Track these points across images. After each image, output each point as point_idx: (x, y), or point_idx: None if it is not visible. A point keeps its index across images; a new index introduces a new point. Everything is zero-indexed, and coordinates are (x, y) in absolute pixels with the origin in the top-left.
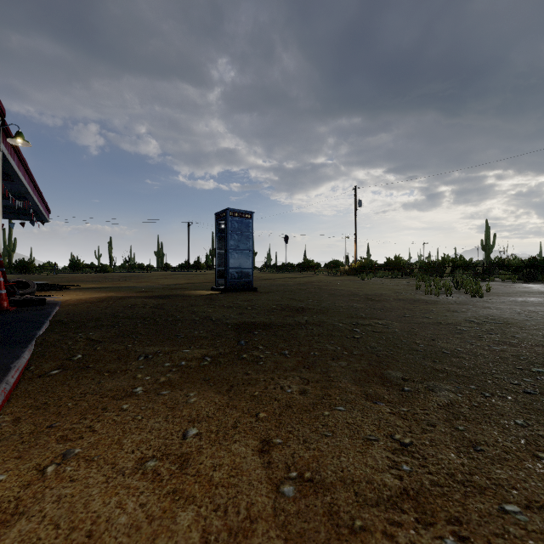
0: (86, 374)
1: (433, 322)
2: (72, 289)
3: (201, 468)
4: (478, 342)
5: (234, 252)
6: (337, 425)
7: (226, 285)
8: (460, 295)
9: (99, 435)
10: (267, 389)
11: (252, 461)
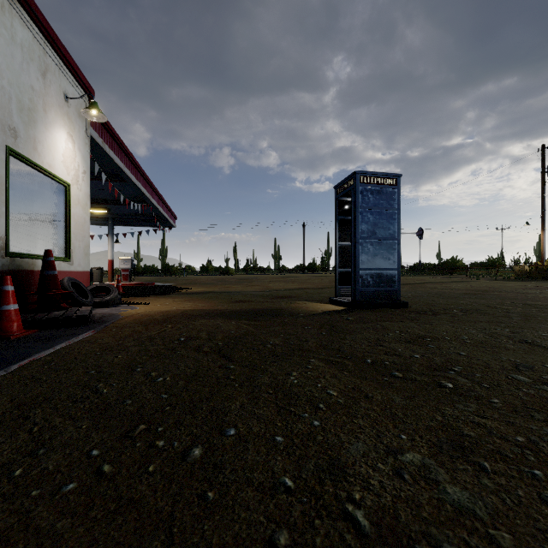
0: None
1: None
2: (174, 294)
3: None
4: None
5: (367, 243)
6: None
7: (354, 296)
8: None
9: None
10: None
11: None
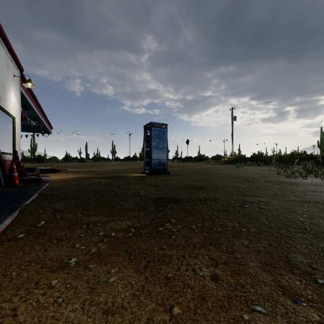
0: (40, 240)
1: (303, 200)
2: (61, 172)
3: None
4: None
5: (155, 150)
6: None
7: (150, 170)
8: (312, 178)
9: None
10: (179, 271)
11: None
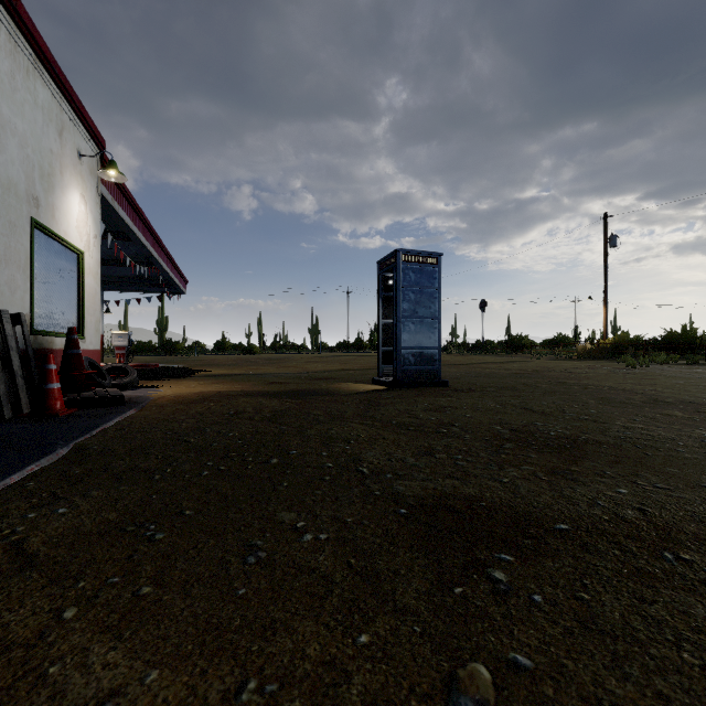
0: None
1: None
2: (194, 376)
3: None
4: None
5: (408, 322)
6: None
7: (395, 376)
8: None
9: None
10: None
11: None
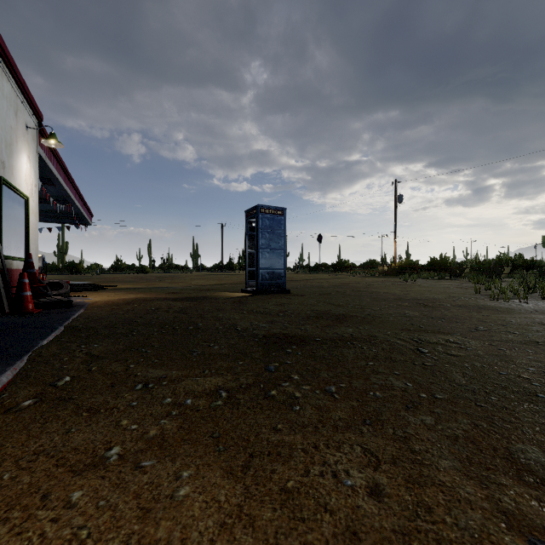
0: (60, 412)
1: (525, 340)
2: (107, 289)
3: None
4: None
5: (265, 252)
6: None
7: (257, 286)
8: (535, 301)
9: None
10: (309, 476)
11: None
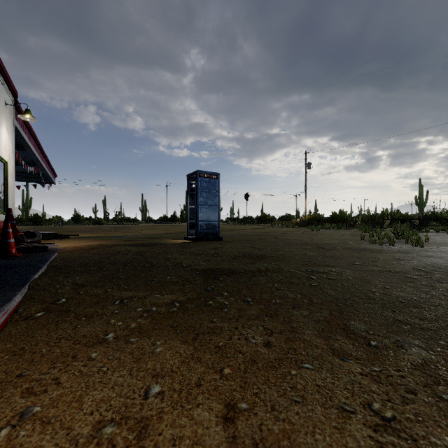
0: (65, 318)
1: (382, 270)
2: (72, 238)
3: (160, 441)
4: (433, 291)
5: (203, 207)
6: (307, 388)
7: (196, 235)
8: (401, 244)
9: (63, 389)
10: (231, 340)
11: (216, 433)
